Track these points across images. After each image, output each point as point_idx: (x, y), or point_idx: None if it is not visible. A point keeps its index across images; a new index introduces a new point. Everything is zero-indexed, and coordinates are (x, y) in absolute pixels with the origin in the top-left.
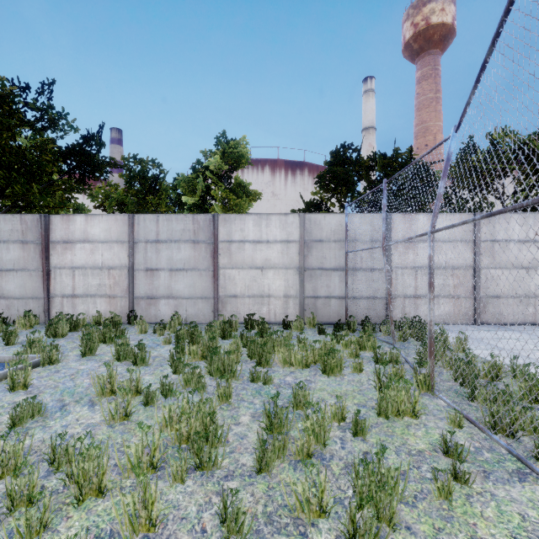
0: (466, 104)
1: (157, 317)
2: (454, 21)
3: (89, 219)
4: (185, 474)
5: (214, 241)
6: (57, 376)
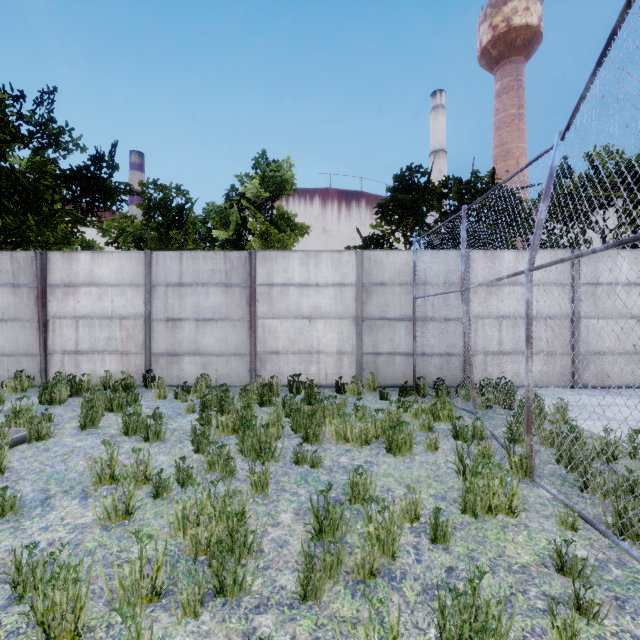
0: (580, 98)
1: (181, 378)
2: (540, 22)
3: (96, 257)
4: (199, 606)
5: (250, 284)
6: (46, 455)
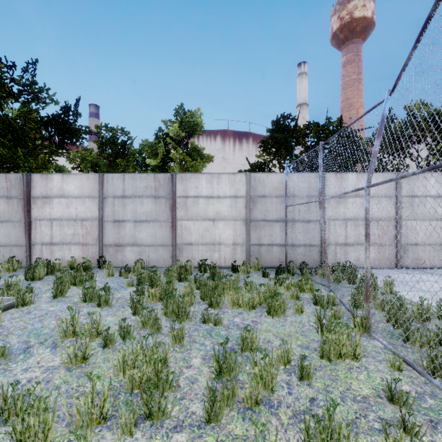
0: (404, 65)
1: (124, 261)
2: (373, 15)
3: (65, 177)
4: (133, 427)
5: (172, 196)
6: (28, 317)
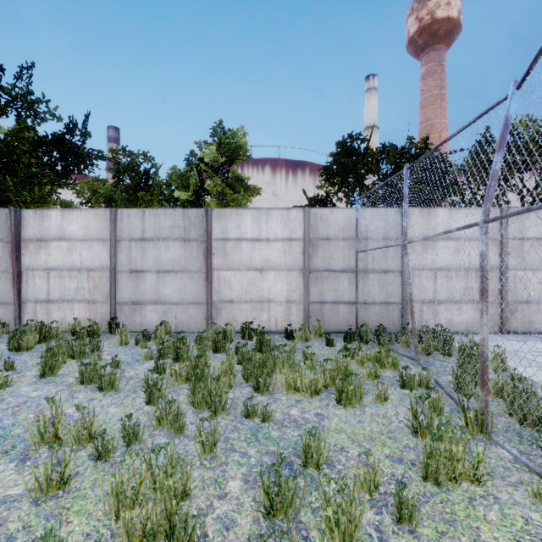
0: None
1: (143, 324)
2: (460, 15)
3: (66, 214)
4: None
5: (207, 239)
6: None
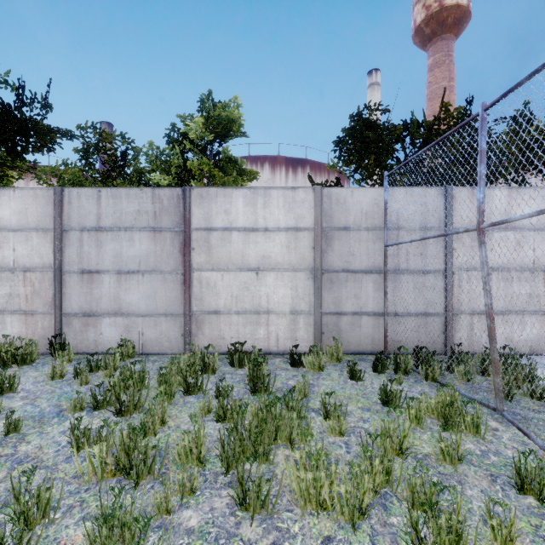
0: None
1: (99, 343)
2: (469, 3)
3: None
4: None
5: (184, 228)
6: None
